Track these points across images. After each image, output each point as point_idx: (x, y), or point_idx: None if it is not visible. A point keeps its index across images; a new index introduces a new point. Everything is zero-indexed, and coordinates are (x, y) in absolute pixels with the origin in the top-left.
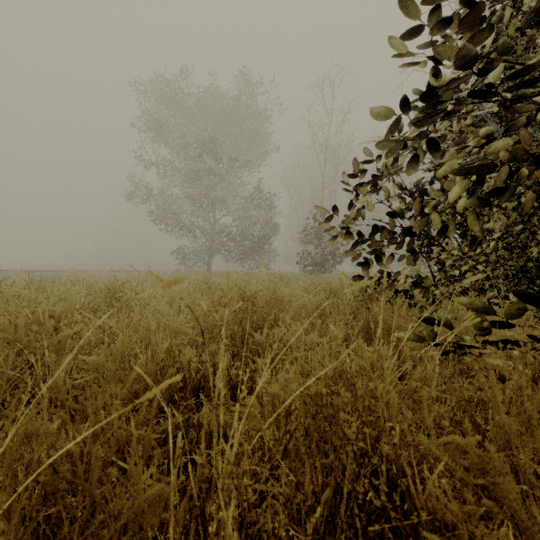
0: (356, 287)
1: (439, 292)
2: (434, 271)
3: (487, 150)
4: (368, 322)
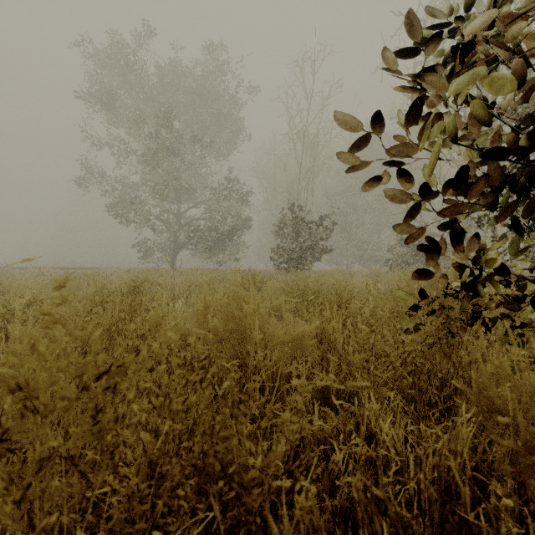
0: None
1: None
2: None
3: None
4: None
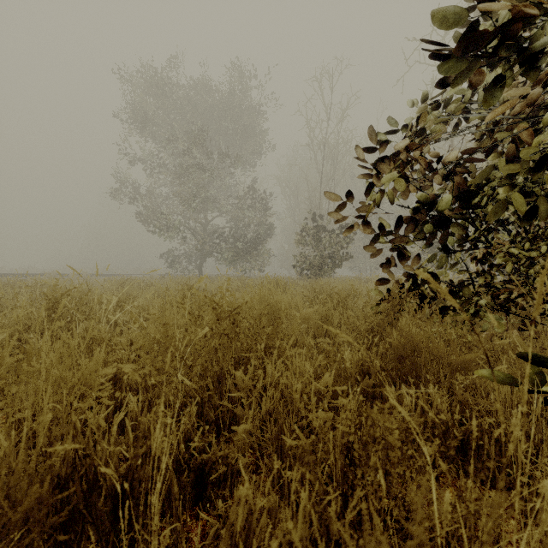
0: None
1: (485, 302)
2: (472, 274)
3: None
4: (401, 348)
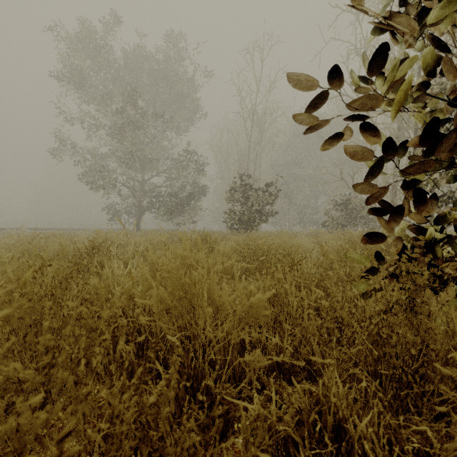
0: None
1: None
2: None
3: None
4: None
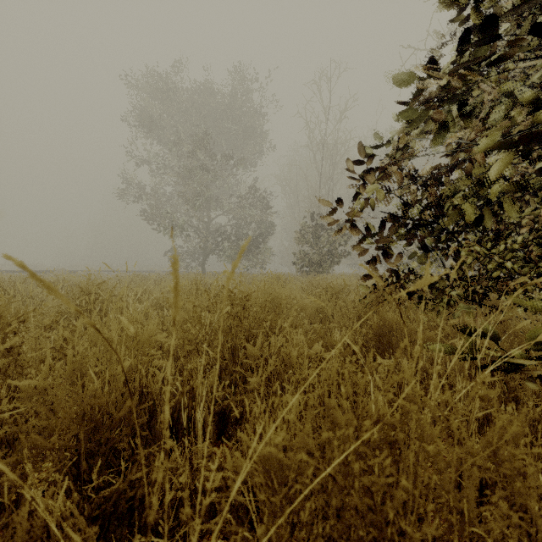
0: (416, 286)
1: (456, 293)
2: (448, 270)
3: (536, 116)
4: (380, 329)
